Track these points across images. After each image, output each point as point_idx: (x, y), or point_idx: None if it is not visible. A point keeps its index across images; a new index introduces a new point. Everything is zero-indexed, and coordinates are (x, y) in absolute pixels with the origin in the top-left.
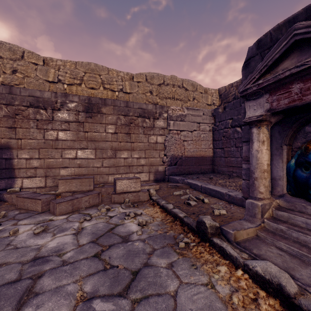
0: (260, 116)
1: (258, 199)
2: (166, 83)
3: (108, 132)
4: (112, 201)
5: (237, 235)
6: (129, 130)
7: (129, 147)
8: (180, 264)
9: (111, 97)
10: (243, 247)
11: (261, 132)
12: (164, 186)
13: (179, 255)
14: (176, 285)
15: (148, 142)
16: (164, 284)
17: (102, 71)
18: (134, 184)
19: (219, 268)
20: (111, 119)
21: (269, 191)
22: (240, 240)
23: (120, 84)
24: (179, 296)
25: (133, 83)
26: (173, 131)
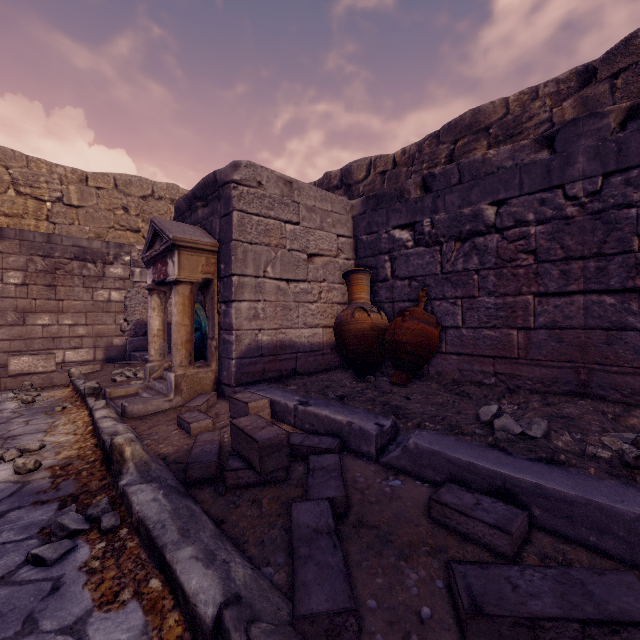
0: (148, 285)
1: (150, 362)
2: (158, 196)
3: (9, 283)
4: (1, 388)
5: (113, 393)
6: (53, 281)
7: (54, 308)
8: (40, 418)
9: (35, 212)
10: (112, 400)
11: (153, 300)
12: (113, 366)
13: (47, 415)
14: (21, 426)
15: (93, 300)
16: (9, 427)
17: (12, 161)
18: (43, 362)
19: (74, 414)
20: (15, 262)
21: (160, 354)
22: (115, 396)
23: (57, 189)
24: (16, 429)
25: (88, 190)
26: (140, 284)
